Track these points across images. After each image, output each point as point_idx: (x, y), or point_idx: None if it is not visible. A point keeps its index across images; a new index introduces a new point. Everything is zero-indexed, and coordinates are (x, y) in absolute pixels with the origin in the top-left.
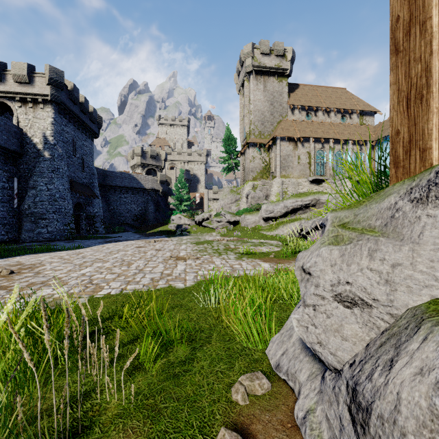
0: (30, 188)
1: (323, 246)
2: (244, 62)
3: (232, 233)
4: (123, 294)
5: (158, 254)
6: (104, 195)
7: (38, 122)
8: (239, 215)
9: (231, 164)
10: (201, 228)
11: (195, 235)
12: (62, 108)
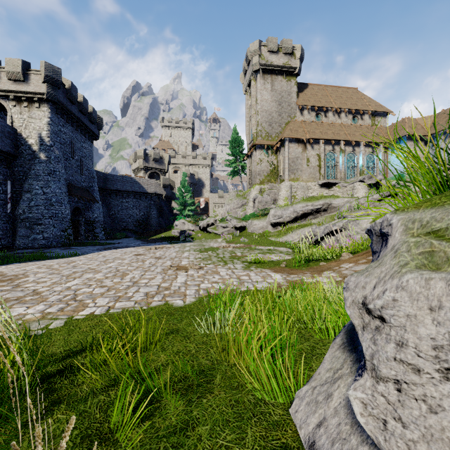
0: (25, 192)
1: (408, 271)
2: (251, 60)
3: (239, 239)
4: (109, 314)
5: (157, 262)
6: (105, 200)
7: (33, 122)
8: (246, 220)
9: (237, 167)
10: (205, 233)
11: (199, 241)
12: (59, 107)
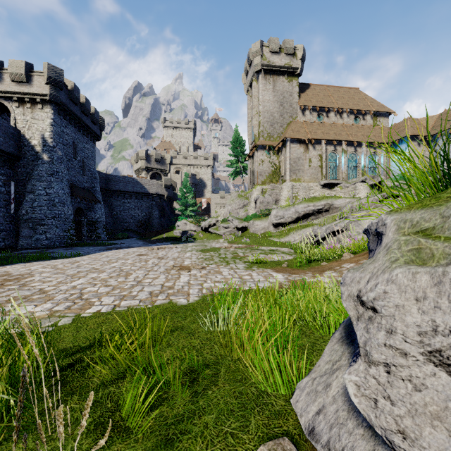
0: (28, 193)
1: (397, 266)
2: (252, 60)
3: (240, 240)
4: (115, 312)
5: (160, 262)
6: (107, 200)
7: (36, 123)
8: (248, 220)
9: (239, 167)
10: (207, 234)
11: (201, 242)
12: (61, 108)
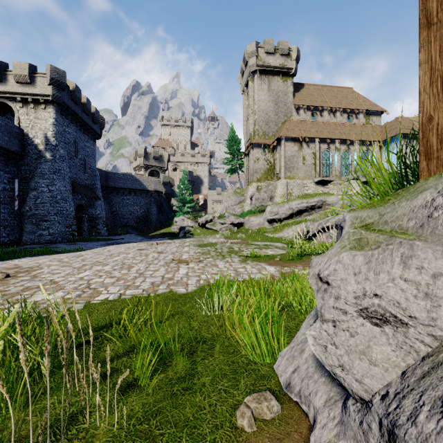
0: (31, 190)
1: (344, 251)
2: (248, 61)
3: (236, 235)
4: (122, 300)
5: (159, 256)
6: (107, 197)
7: (39, 123)
8: (243, 216)
9: (235, 165)
10: (204, 230)
11: (199, 237)
12: (63, 108)
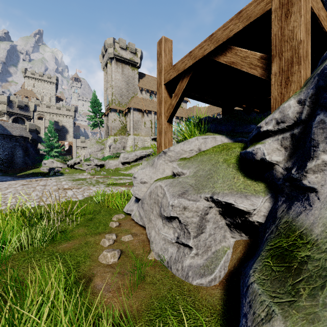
0: None
1: (139, 170)
2: (107, 49)
3: (100, 173)
4: (41, 206)
5: (46, 187)
6: None
7: None
8: (104, 160)
9: (97, 121)
10: (73, 170)
11: (69, 175)
12: None
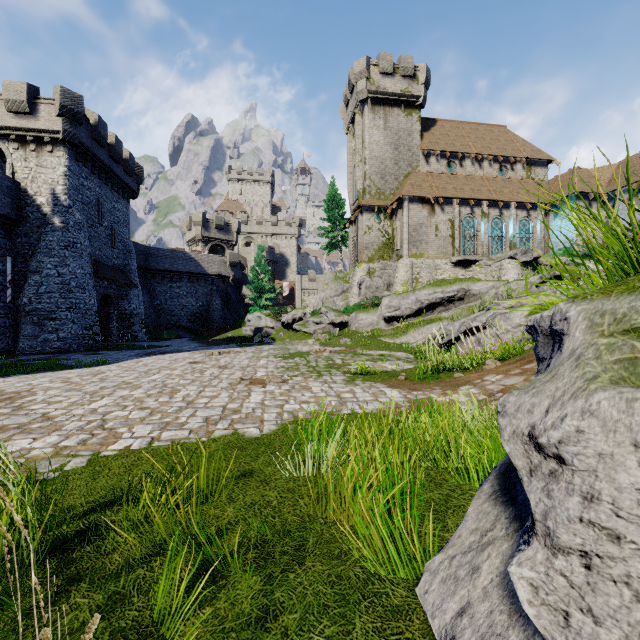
0: (32, 273)
1: (599, 388)
2: (355, 85)
3: (338, 341)
4: (153, 449)
5: (222, 374)
6: (147, 284)
7: (43, 172)
8: (348, 313)
9: (336, 238)
10: (291, 332)
11: (282, 344)
12: (80, 151)
